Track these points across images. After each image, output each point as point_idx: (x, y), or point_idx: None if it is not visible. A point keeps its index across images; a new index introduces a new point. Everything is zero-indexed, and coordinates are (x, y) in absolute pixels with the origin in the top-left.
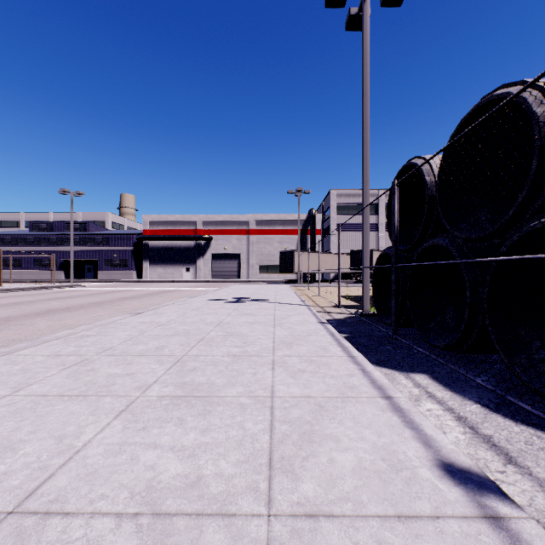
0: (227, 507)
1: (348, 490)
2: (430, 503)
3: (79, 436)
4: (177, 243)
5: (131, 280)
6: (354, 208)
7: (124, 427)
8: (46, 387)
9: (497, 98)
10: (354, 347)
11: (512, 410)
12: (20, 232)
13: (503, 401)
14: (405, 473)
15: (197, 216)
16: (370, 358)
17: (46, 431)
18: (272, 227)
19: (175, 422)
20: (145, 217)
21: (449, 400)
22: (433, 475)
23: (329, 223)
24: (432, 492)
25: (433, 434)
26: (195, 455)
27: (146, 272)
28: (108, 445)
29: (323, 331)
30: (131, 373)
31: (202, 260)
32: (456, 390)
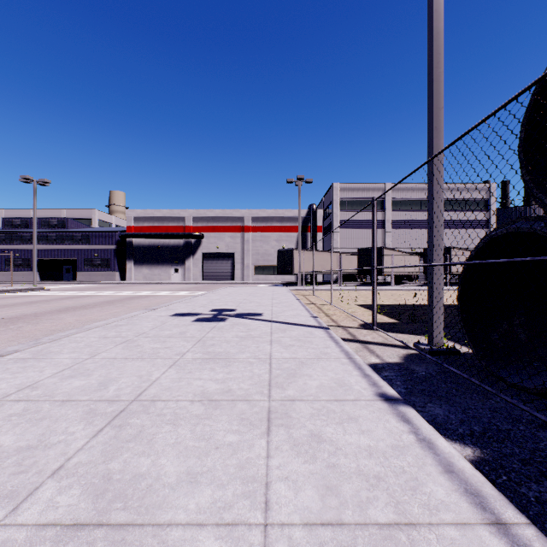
0: None
1: None
2: None
3: None
4: (165, 241)
5: (111, 282)
6: (358, 203)
7: None
8: None
9: None
10: None
11: None
12: None
13: None
14: None
15: (186, 212)
16: None
17: None
18: (269, 224)
19: None
20: (129, 213)
21: None
22: None
23: (330, 220)
24: None
25: None
26: None
27: (130, 273)
28: None
29: (432, 473)
30: None
31: (192, 259)
32: None
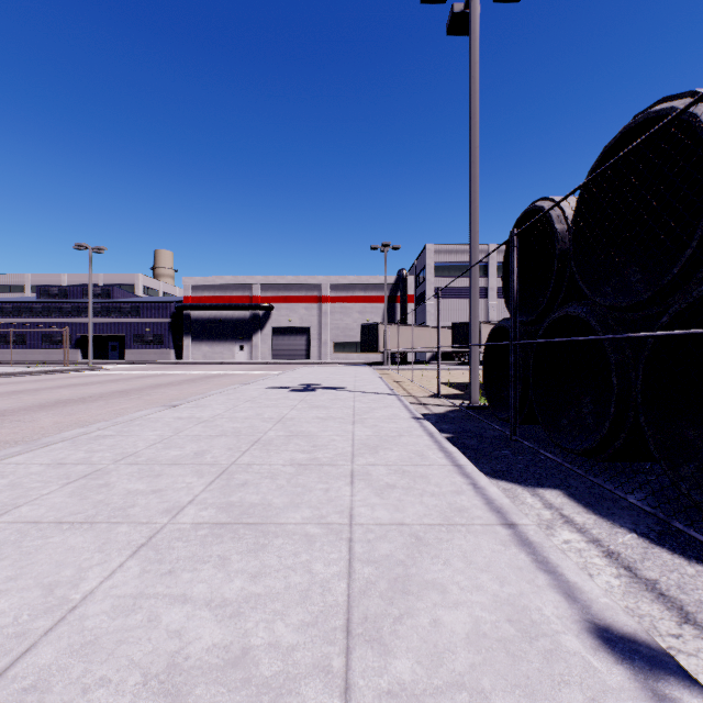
0: (285, 698)
1: (462, 670)
2: (583, 692)
3: (78, 584)
4: (228, 313)
5: (168, 362)
6: (457, 268)
7: (143, 569)
8: (40, 509)
9: (656, 116)
10: (460, 451)
11: (681, 541)
12: (25, 300)
13: (668, 529)
14: (543, 642)
15: (253, 279)
16: (483, 466)
17: (32, 576)
18: (351, 293)
19: (215, 563)
20: (186, 280)
21: (593, 527)
22: (584, 646)
23: (424, 288)
24: (584, 674)
25: (578, 581)
26: (240, 613)
27: (187, 350)
28: (118, 599)
29: (418, 430)
30: (158, 489)
31: (260, 335)
32: (601, 513)
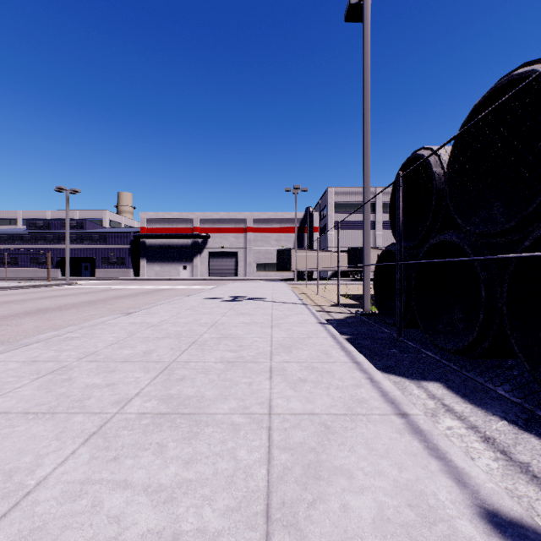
0: None
1: None
2: None
3: (34, 470)
4: (174, 241)
5: (128, 278)
6: (351, 206)
7: (92, 456)
8: (11, 401)
9: (519, 77)
10: (357, 350)
11: None
12: (17, 230)
13: (532, 416)
14: (441, 527)
15: (194, 214)
16: (376, 363)
17: None
18: (270, 225)
19: (154, 450)
20: (142, 215)
21: (470, 415)
22: (477, 531)
23: (326, 221)
24: None
25: (466, 467)
26: (173, 499)
27: (143, 270)
28: (67, 484)
29: (323, 333)
30: (111, 383)
31: (199, 258)
32: (475, 402)
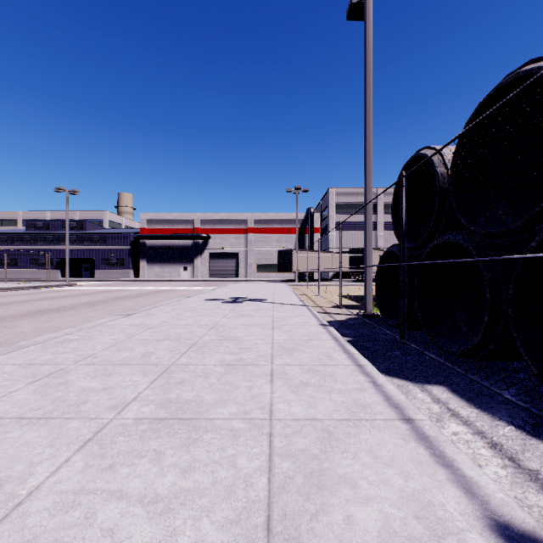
0: None
1: None
2: None
3: (26, 479)
4: (175, 241)
5: (128, 279)
6: (353, 206)
7: (86, 464)
8: (5, 406)
9: (525, 74)
10: (360, 352)
11: None
12: (17, 231)
13: (540, 421)
14: (450, 541)
15: (194, 215)
16: (379, 365)
17: None
18: (271, 226)
19: (151, 457)
20: (142, 216)
21: (476, 420)
22: None
23: (327, 222)
24: None
25: (474, 475)
26: (170, 510)
27: (143, 271)
28: (60, 494)
29: (325, 335)
30: (109, 387)
31: (199, 259)
32: (481, 407)
